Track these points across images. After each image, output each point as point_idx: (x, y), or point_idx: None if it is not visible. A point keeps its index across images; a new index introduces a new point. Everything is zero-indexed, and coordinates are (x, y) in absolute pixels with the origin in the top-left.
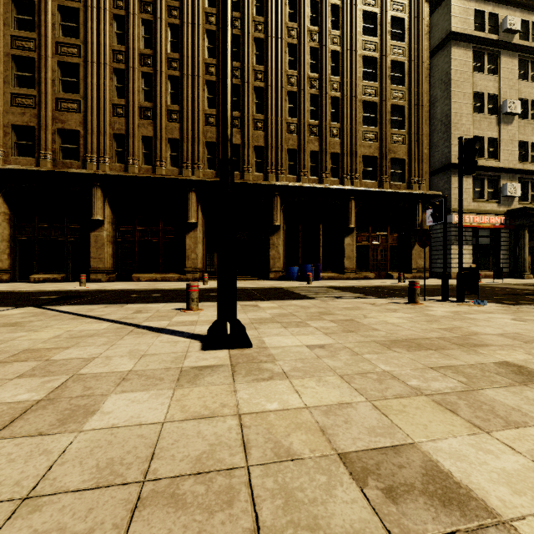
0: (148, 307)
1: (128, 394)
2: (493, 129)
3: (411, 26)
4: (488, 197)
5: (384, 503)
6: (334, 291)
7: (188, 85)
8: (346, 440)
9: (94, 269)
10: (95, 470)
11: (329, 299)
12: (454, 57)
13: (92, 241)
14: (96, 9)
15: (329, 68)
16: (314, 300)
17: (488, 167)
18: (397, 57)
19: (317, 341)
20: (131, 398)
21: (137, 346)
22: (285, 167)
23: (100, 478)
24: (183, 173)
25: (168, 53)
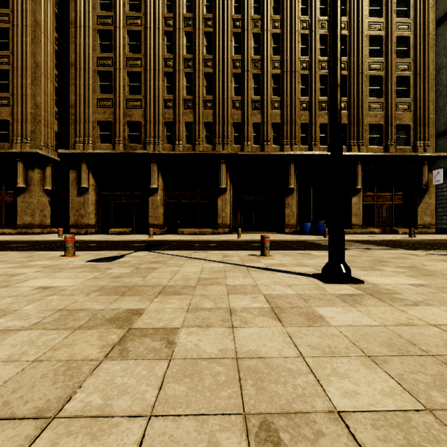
0: (227, 253)
1: (324, 308)
2: None
3: (417, 2)
4: None
5: None
6: (356, 244)
7: (220, 79)
8: None
9: (151, 225)
10: (385, 346)
11: (366, 250)
12: None
13: (150, 204)
14: (152, 29)
15: None
16: (353, 251)
17: None
18: (402, 33)
19: (411, 281)
20: (331, 310)
21: (272, 279)
22: (298, 139)
23: (397, 351)
24: (215, 149)
25: (204, 56)
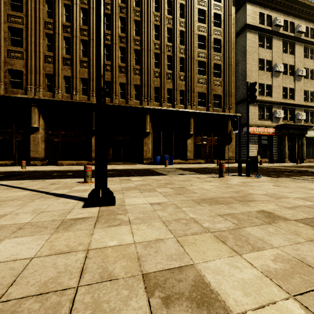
0: (60, 181)
1: (17, 238)
2: (269, 80)
3: (225, 19)
4: (266, 117)
5: (160, 308)
6: (179, 170)
7: (93, 46)
8: (151, 264)
9: (33, 158)
10: None
11: (174, 175)
12: (248, 38)
13: (31, 140)
14: None
15: (178, 40)
16: (165, 176)
17: (266, 101)
18: (217, 36)
19: (157, 200)
20: (18, 241)
21: (40, 206)
22: (153, 97)
23: None
24: (90, 99)
25: (80, 26)
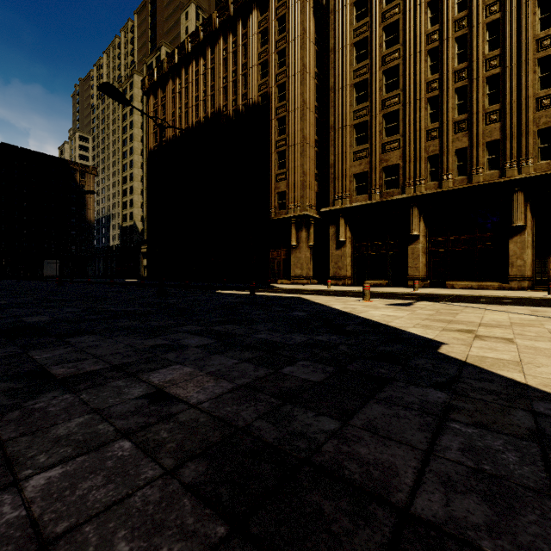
0: (535, 309)
1: None
2: None
3: None
4: None
5: None
6: None
7: (512, 76)
8: None
9: (411, 277)
10: None
11: None
12: None
13: (409, 253)
14: (412, 56)
15: None
16: None
17: None
18: None
19: None
20: None
21: None
22: None
23: None
24: (505, 175)
25: (485, 56)
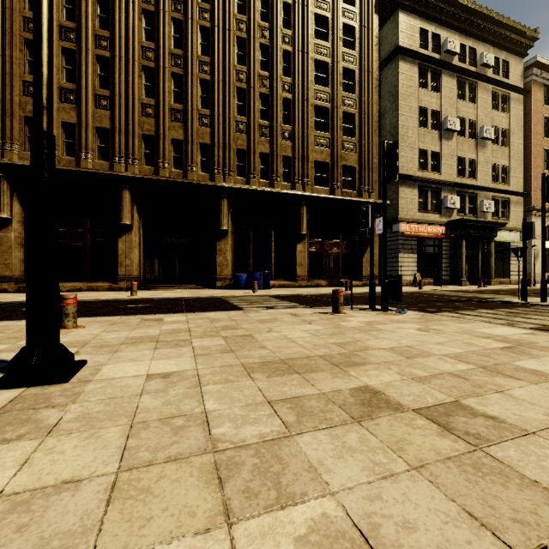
0: (15, 325)
1: None
2: (436, 144)
3: (362, 35)
4: (431, 208)
5: None
6: (272, 300)
7: (121, 69)
8: None
9: None
10: None
11: (254, 310)
12: (401, 71)
13: None
14: None
15: (280, 68)
16: (235, 312)
17: (431, 179)
18: (348, 65)
19: (171, 368)
20: None
21: None
22: (234, 168)
23: None
24: (114, 168)
25: (95, 30)
